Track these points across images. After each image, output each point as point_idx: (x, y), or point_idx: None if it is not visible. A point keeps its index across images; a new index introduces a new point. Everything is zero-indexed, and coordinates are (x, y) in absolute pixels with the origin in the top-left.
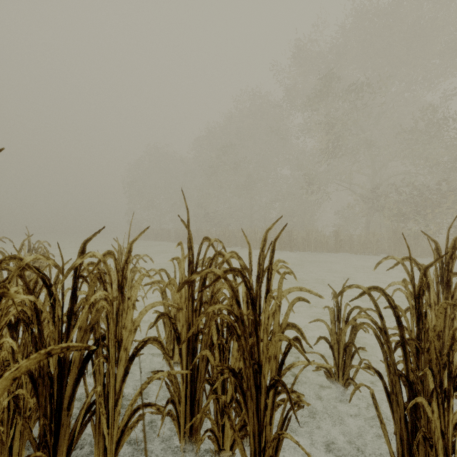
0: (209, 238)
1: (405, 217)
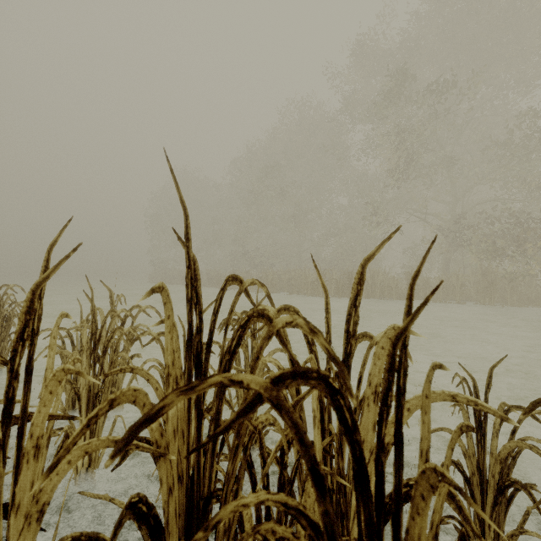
0: (240, 279)
1: (498, 255)
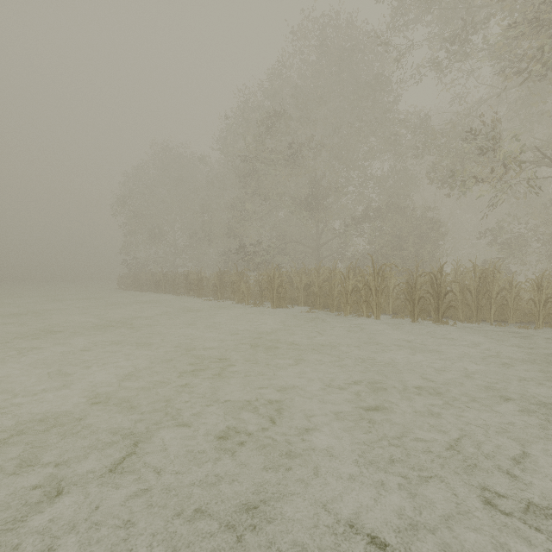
0: None
1: None
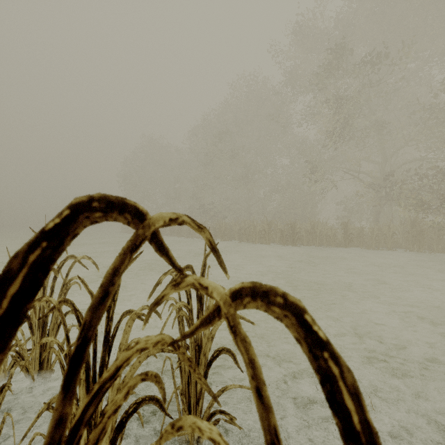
0: (134, 207)
1: (426, 207)
